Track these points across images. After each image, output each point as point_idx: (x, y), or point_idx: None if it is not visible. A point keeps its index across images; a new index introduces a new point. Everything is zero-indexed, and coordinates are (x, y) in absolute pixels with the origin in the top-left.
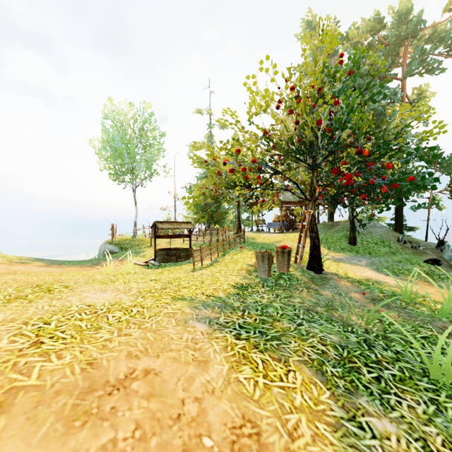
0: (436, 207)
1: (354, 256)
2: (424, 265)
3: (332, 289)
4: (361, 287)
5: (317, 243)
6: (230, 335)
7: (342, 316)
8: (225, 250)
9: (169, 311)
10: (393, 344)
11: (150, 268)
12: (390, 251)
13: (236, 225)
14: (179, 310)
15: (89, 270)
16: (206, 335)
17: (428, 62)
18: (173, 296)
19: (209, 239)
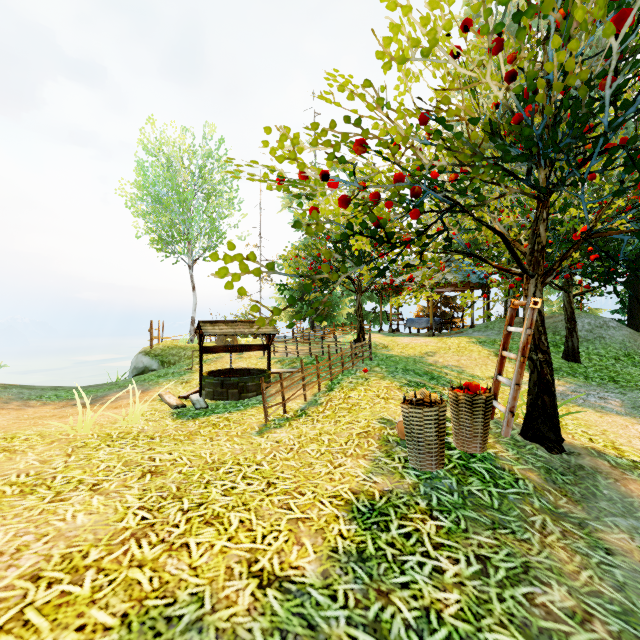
0: None
1: (586, 385)
2: None
3: (626, 518)
4: None
5: (549, 376)
6: None
7: None
8: (334, 376)
9: None
10: None
11: (181, 417)
12: None
13: (355, 321)
14: None
15: (65, 417)
16: None
17: None
18: (136, 598)
19: (307, 349)
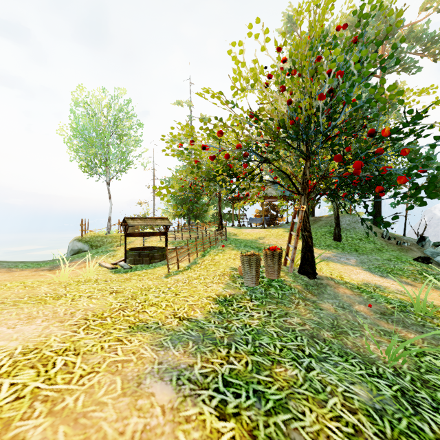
0: (414, 202)
1: (341, 253)
2: (415, 263)
3: (333, 299)
4: (364, 296)
5: (310, 243)
6: (210, 407)
7: (357, 344)
8: (205, 249)
9: (117, 359)
10: (439, 395)
11: (117, 273)
12: (375, 247)
13: (217, 220)
14: (134, 354)
15: (43, 275)
16: (170, 413)
17: (405, 60)
18: (132, 323)
19: (188, 236)
